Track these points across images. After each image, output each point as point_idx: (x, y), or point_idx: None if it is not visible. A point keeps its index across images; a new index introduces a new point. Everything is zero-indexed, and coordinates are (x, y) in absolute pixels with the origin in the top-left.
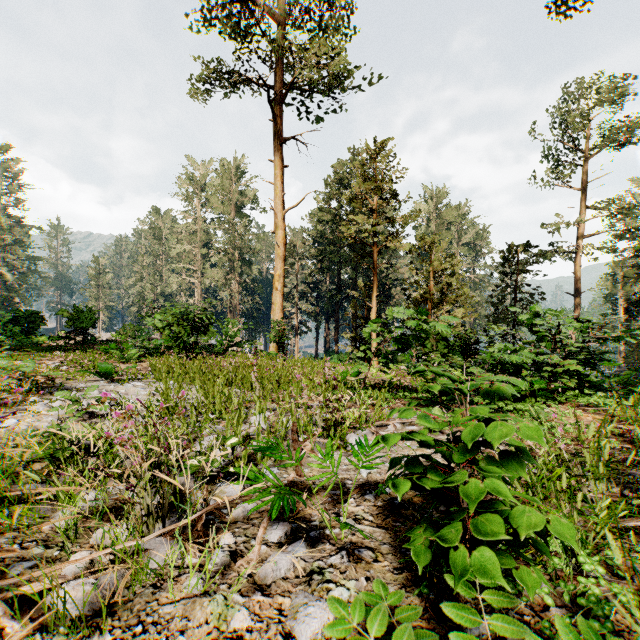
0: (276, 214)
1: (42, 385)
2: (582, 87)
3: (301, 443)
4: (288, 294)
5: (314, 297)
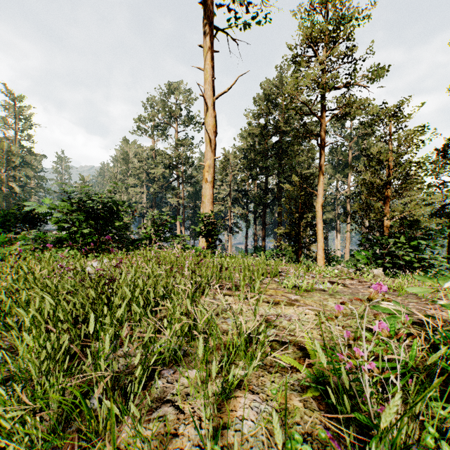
0: (205, 98)
1: None
2: None
3: None
4: (223, 200)
5: (244, 203)
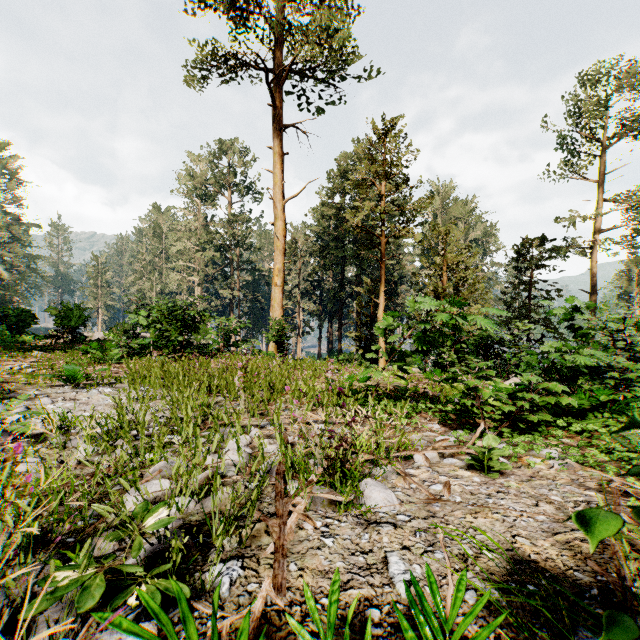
0: (275, 203)
1: None
2: (599, 73)
3: (288, 501)
4: (290, 292)
5: (317, 296)
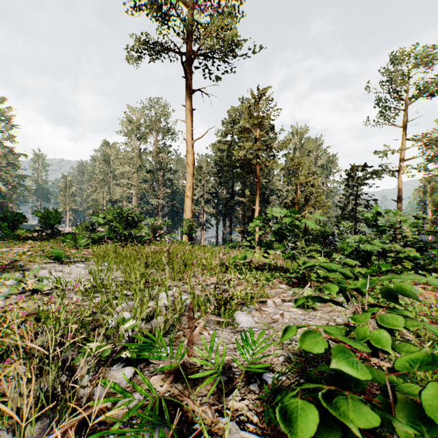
0: (187, 143)
1: (6, 266)
2: (403, 55)
3: (195, 321)
4: (197, 201)
5: (215, 203)
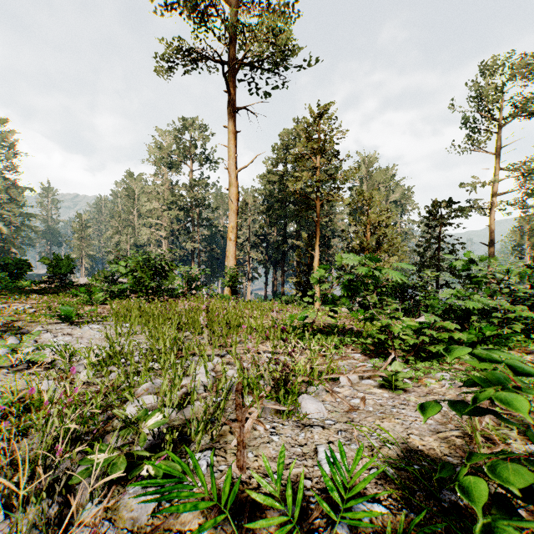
0: (230, 173)
1: (0, 329)
2: (496, 65)
3: (246, 410)
4: (241, 245)
5: (263, 247)
